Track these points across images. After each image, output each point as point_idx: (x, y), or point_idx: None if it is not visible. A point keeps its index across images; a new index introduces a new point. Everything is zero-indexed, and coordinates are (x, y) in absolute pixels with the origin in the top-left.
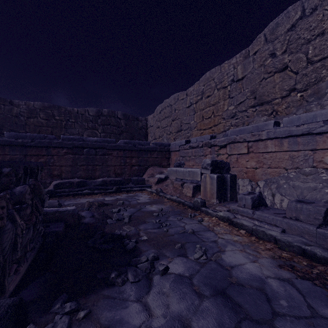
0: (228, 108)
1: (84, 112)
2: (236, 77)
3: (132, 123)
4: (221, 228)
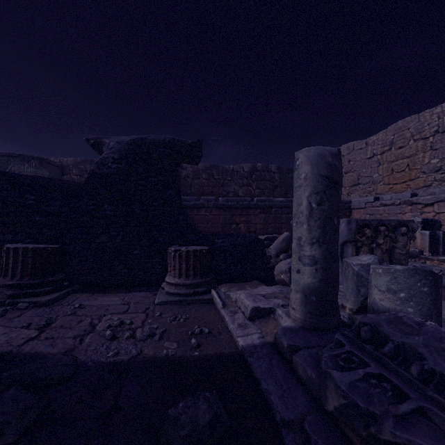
0: (430, 161)
1: (239, 169)
2: (441, 128)
3: (287, 177)
4: (444, 266)
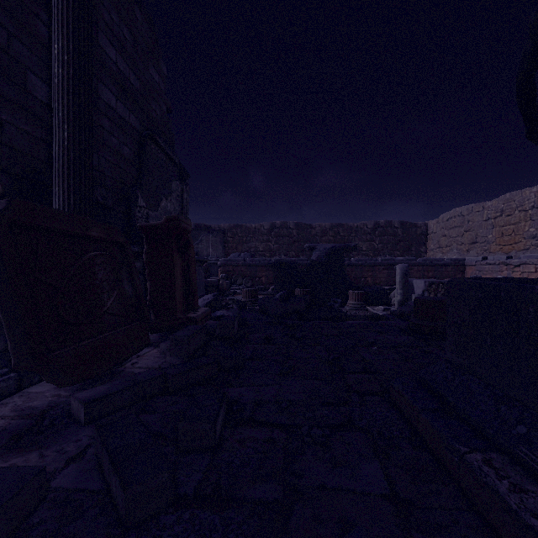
0: (528, 229)
1: (362, 226)
2: (536, 205)
3: (410, 231)
4: None
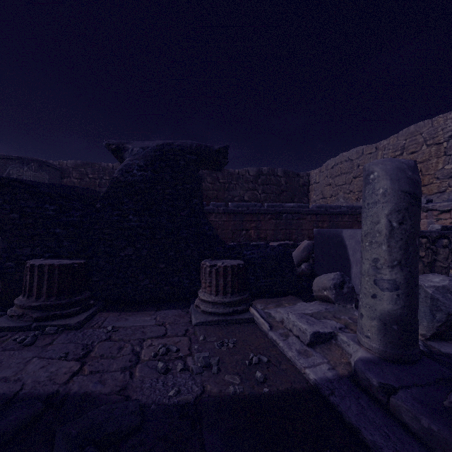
0: (443, 167)
1: (244, 173)
2: None
3: (293, 181)
4: None
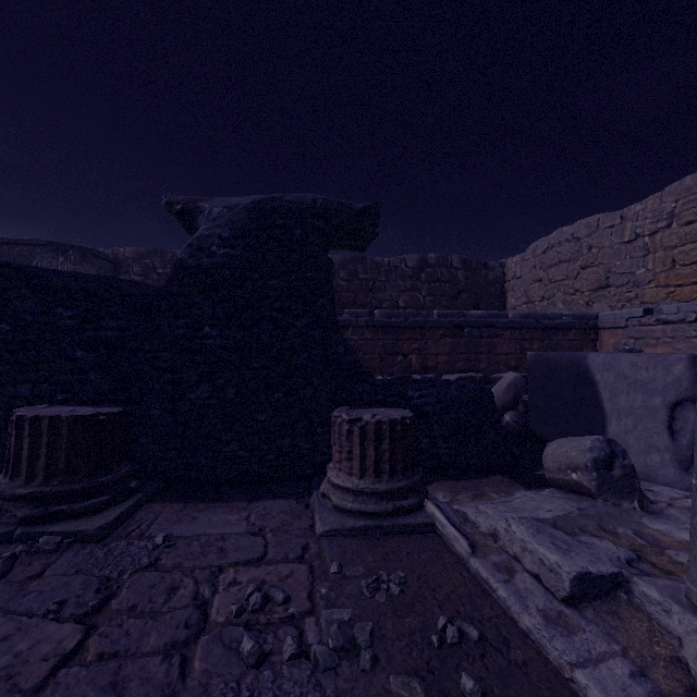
0: None
1: (399, 263)
2: None
3: (477, 275)
4: None
